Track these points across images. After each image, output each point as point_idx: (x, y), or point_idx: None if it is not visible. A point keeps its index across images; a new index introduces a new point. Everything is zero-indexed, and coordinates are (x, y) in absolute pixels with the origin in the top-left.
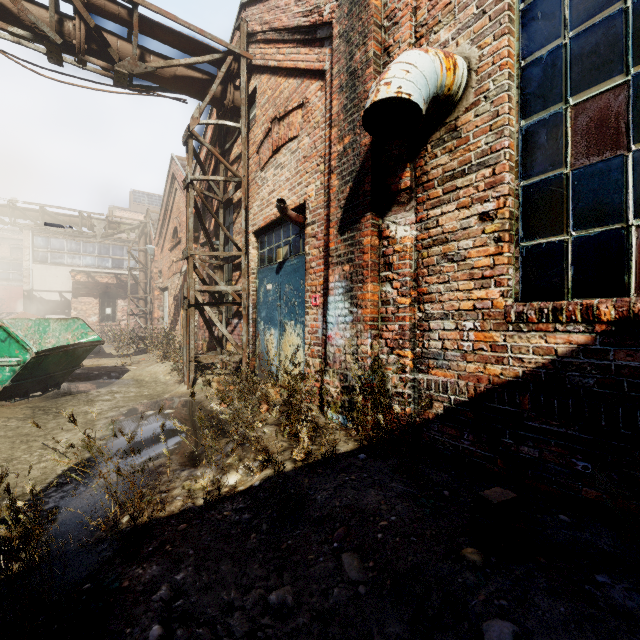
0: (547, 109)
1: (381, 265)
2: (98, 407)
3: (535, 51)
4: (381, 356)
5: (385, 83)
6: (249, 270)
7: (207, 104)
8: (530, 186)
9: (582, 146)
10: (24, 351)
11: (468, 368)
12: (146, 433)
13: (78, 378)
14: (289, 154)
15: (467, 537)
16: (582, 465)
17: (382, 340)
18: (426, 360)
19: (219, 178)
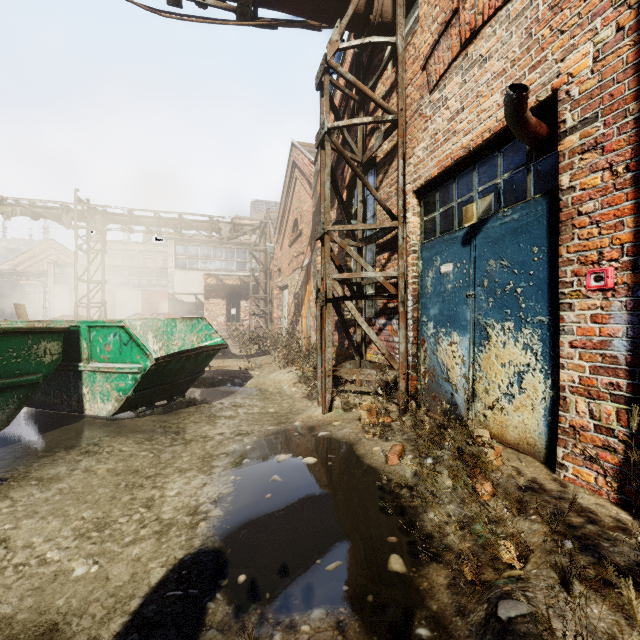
0: None
1: None
2: (219, 428)
3: None
4: None
5: None
6: (406, 247)
7: (349, 19)
8: None
9: None
10: (144, 357)
11: None
12: (281, 508)
13: (203, 383)
14: (503, 27)
15: None
16: None
17: None
18: None
19: (365, 120)
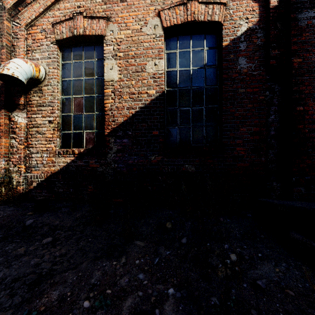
0: (68, 96)
1: (10, 131)
2: None
3: (65, 78)
4: (10, 168)
5: (7, 68)
6: None
7: None
8: (64, 116)
9: (75, 109)
10: None
11: (45, 169)
12: None
13: None
14: None
15: (31, 212)
16: (72, 190)
17: (11, 162)
18: (31, 168)
19: None
